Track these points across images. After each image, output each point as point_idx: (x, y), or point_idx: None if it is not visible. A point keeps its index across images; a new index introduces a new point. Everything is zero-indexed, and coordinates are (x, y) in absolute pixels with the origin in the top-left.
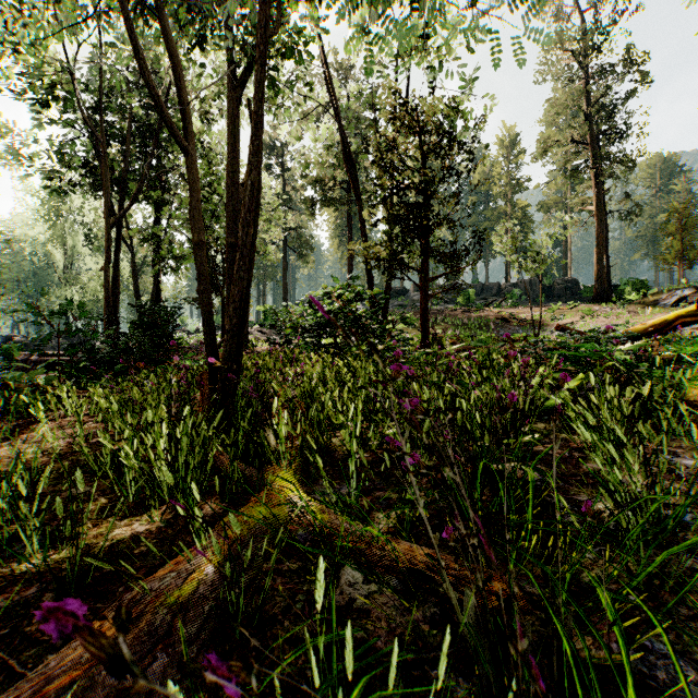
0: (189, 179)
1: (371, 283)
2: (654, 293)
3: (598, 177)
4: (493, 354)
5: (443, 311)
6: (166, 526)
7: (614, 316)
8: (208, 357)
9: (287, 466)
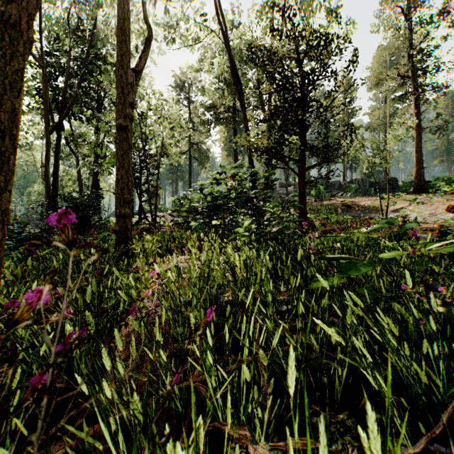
0: None
1: None
2: None
3: (416, 101)
4: None
5: None
6: None
7: (440, 203)
8: None
9: None
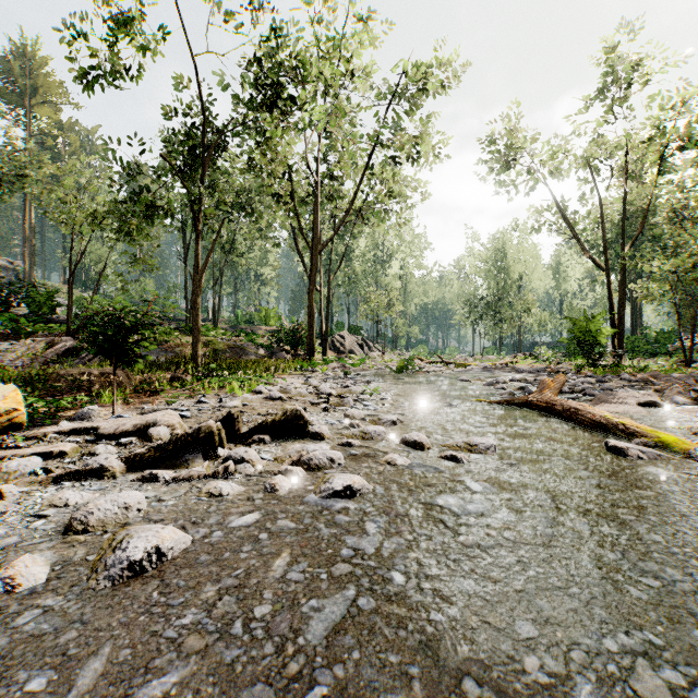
0: None
1: None
2: None
3: None
4: None
5: None
6: None
7: None
8: None
9: None
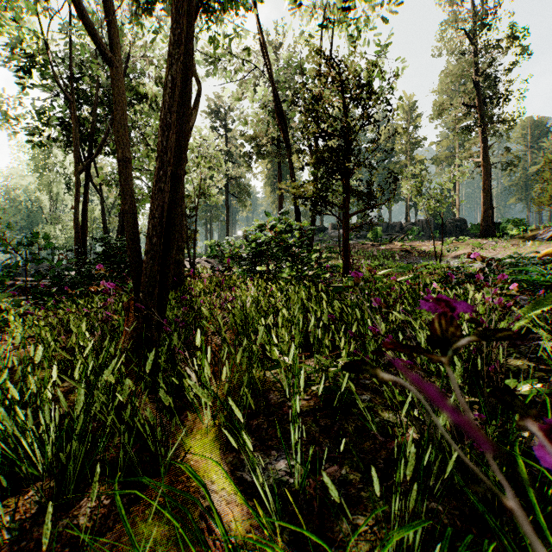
0: (113, 92)
1: (298, 219)
2: (532, 230)
3: (484, 134)
4: (427, 279)
5: (356, 245)
6: (13, 538)
7: (502, 248)
8: (133, 281)
9: (210, 416)
